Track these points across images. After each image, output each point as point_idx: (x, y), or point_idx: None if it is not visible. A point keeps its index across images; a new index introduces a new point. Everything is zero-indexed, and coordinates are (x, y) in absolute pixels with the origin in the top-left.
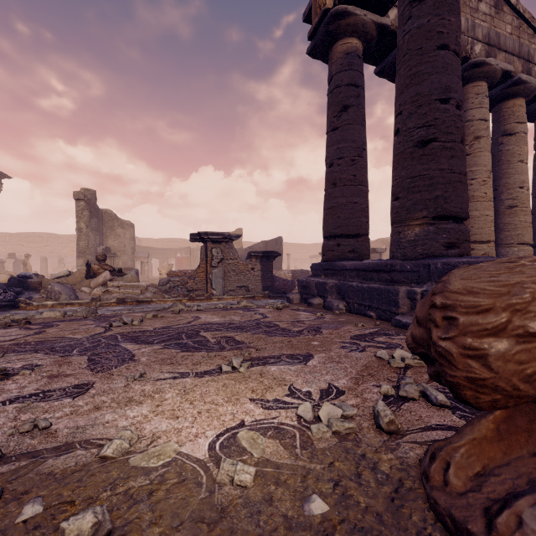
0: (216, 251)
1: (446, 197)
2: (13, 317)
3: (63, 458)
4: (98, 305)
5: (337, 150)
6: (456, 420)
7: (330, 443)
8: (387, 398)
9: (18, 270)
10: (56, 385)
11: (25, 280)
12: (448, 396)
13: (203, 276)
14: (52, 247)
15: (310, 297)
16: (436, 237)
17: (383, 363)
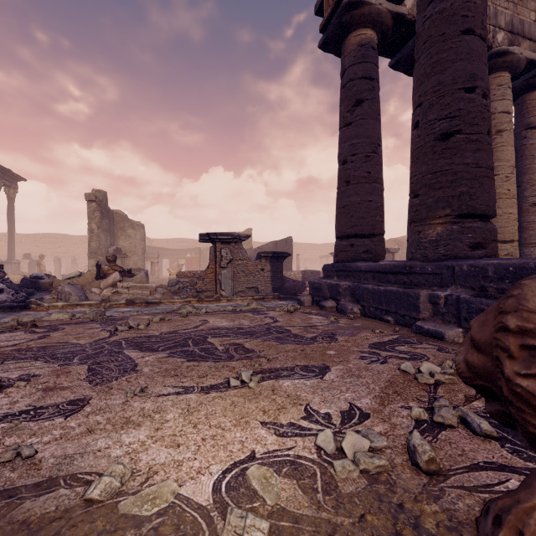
0: (225, 252)
1: (472, 193)
2: (22, 319)
3: (42, 499)
4: (107, 306)
5: (350, 146)
6: (508, 457)
7: (358, 486)
8: (419, 424)
9: (33, 271)
10: (50, 400)
11: (37, 281)
12: (491, 423)
13: (212, 277)
14: (66, 248)
15: (322, 300)
16: (461, 237)
17: (409, 378)
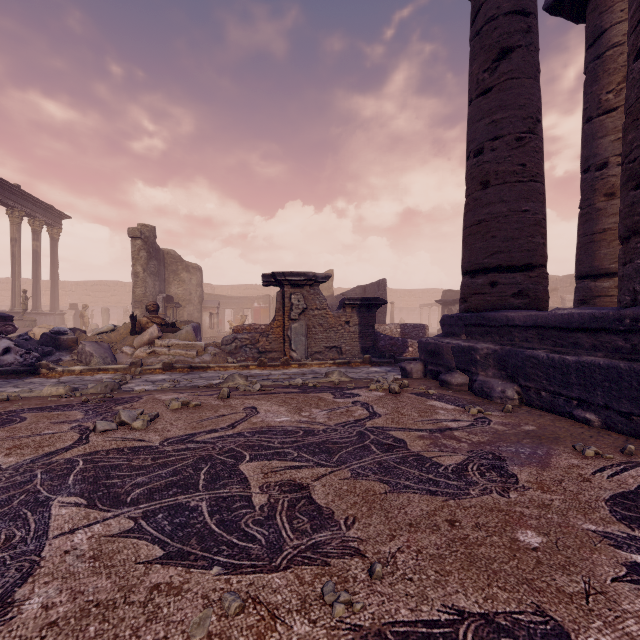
0: (296, 298)
1: None
2: (0, 395)
3: None
4: (138, 372)
5: (489, 125)
6: None
7: None
8: None
9: (79, 323)
10: None
11: (57, 337)
12: None
13: (279, 333)
14: (119, 297)
15: (441, 370)
16: None
17: None
